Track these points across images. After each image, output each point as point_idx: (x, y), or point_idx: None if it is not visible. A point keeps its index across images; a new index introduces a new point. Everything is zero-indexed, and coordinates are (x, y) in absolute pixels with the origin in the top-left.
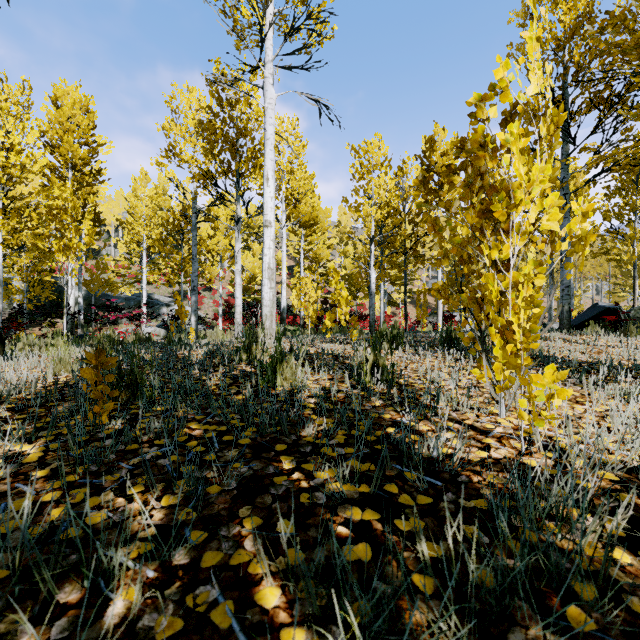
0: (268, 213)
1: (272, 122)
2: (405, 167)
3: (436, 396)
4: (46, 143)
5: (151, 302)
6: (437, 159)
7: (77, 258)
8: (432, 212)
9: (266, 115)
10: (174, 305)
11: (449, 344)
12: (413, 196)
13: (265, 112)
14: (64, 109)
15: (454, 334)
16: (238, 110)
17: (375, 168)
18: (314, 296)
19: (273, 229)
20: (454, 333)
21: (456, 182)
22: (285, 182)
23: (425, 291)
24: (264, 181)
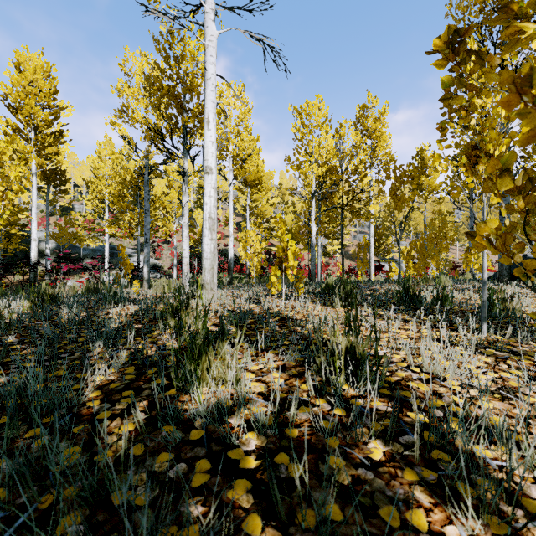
0: (209, 158)
1: (213, 61)
2: (342, 130)
3: (466, 420)
4: (9, 105)
5: (115, 253)
6: (370, 124)
7: (53, 215)
8: (366, 171)
9: (206, 53)
10: (135, 256)
11: (407, 301)
12: (350, 156)
13: (205, 50)
14: (26, 74)
15: (412, 290)
16: (184, 66)
17: (316, 128)
18: (259, 248)
19: (214, 176)
20: (412, 289)
21: (526, 32)
22: (232, 142)
23: (366, 243)
24: (204, 124)
